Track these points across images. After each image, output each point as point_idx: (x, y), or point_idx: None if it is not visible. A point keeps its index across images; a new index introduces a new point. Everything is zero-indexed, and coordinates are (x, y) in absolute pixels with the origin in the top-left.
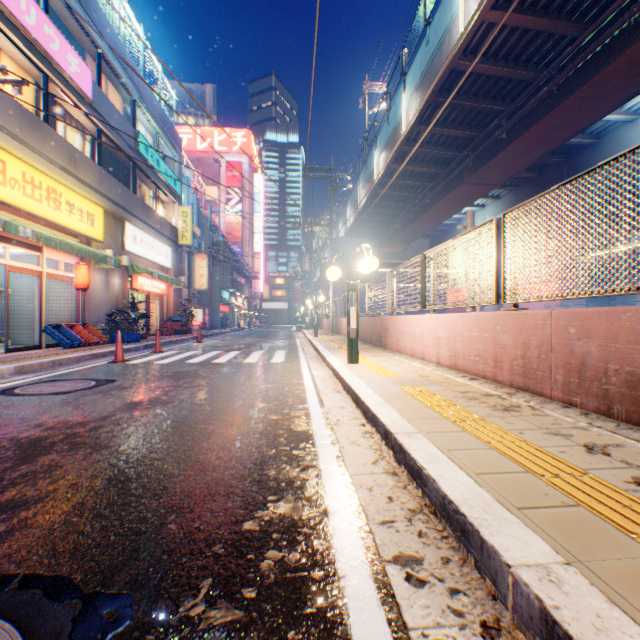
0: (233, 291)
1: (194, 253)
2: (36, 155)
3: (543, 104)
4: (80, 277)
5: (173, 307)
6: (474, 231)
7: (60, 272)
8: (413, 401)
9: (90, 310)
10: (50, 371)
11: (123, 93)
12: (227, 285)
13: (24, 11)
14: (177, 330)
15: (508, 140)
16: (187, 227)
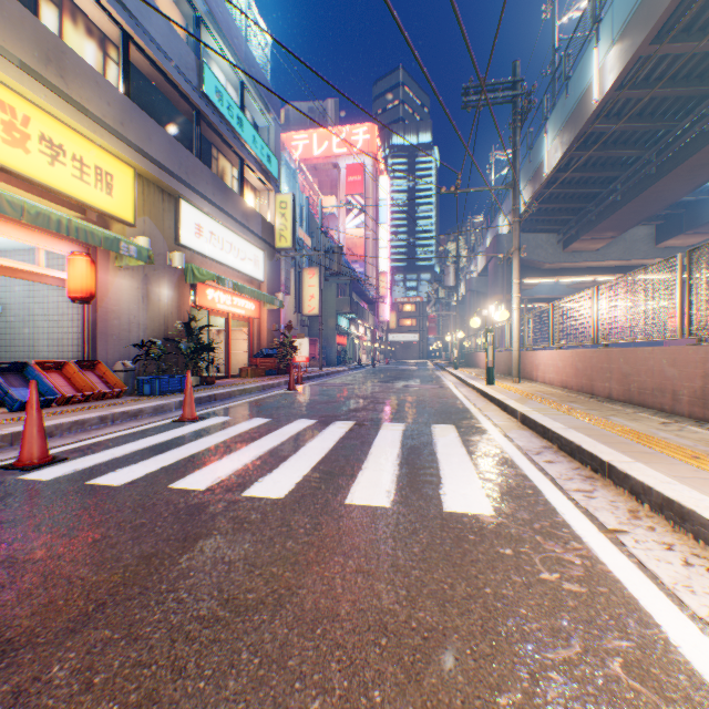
0: (352, 318)
1: (302, 268)
2: None
3: None
4: (74, 277)
5: (266, 336)
6: None
7: (32, 267)
8: None
9: (106, 337)
10: None
11: (181, 5)
12: (344, 309)
13: None
14: (270, 369)
15: None
16: (285, 223)
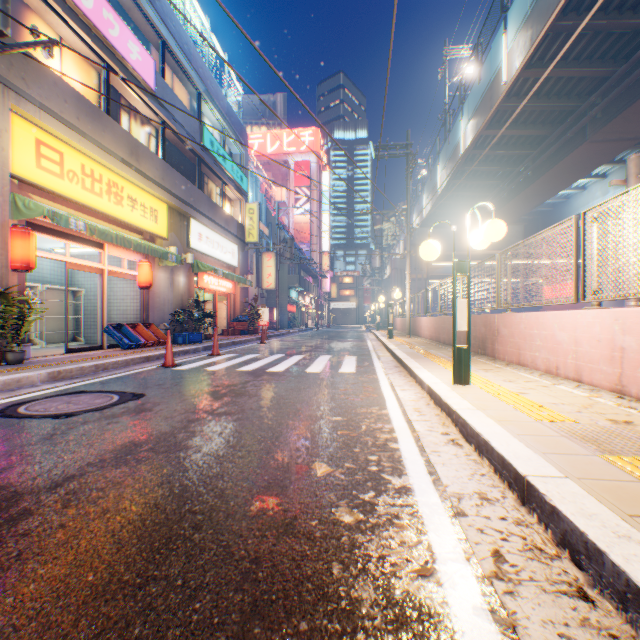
0: (300, 290)
1: (262, 252)
2: (95, 146)
3: None
4: (142, 275)
5: (239, 306)
6: None
7: (122, 270)
8: None
9: (154, 309)
10: (88, 377)
11: (189, 87)
12: (294, 284)
13: None
14: (243, 330)
15: None
16: (253, 224)
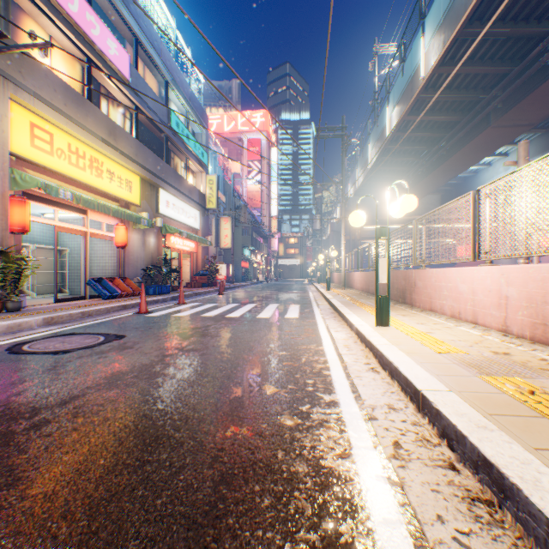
0: (253, 249)
1: (220, 217)
2: (79, 128)
3: None
4: (119, 236)
5: (201, 263)
6: None
7: (102, 232)
8: (545, 423)
9: (128, 265)
10: (76, 322)
11: (158, 77)
12: (247, 244)
13: None
14: (204, 283)
15: None
16: (212, 193)
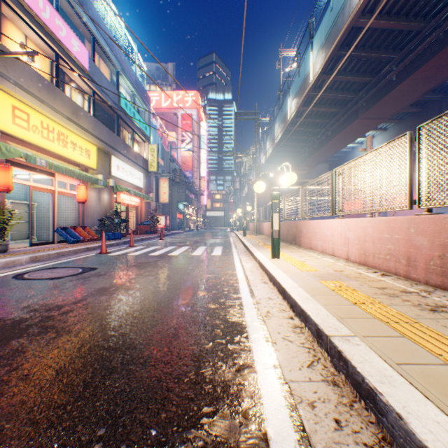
0: (186, 204)
1: (159, 177)
2: (50, 109)
3: (430, 48)
4: (80, 194)
5: (144, 215)
6: (385, 146)
7: (67, 190)
8: (337, 297)
9: (87, 217)
10: (54, 260)
11: (110, 66)
12: (182, 199)
13: (41, 9)
14: (147, 231)
15: (398, 81)
16: (154, 159)
